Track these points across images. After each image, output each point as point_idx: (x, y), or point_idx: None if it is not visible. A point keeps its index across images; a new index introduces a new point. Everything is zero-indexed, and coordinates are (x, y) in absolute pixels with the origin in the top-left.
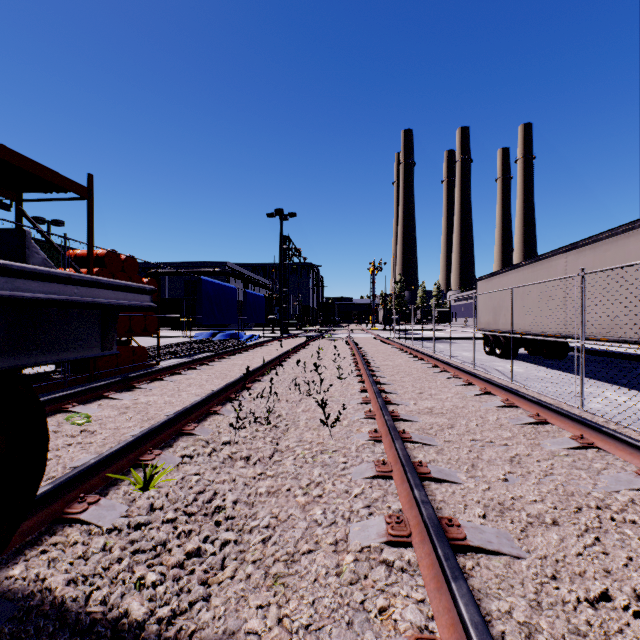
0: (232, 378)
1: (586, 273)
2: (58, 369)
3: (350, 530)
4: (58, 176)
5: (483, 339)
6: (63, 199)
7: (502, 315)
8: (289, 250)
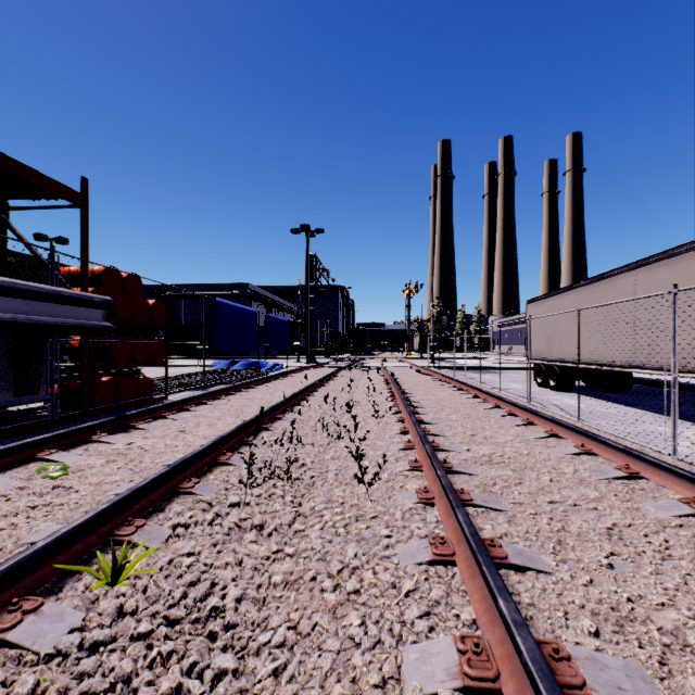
0: (249, 416)
1: (680, 290)
2: (46, 405)
3: (403, 658)
4: (44, 178)
5: (534, 369)
6: (53, 207)
7: (557, 342)
8: (316, 270)
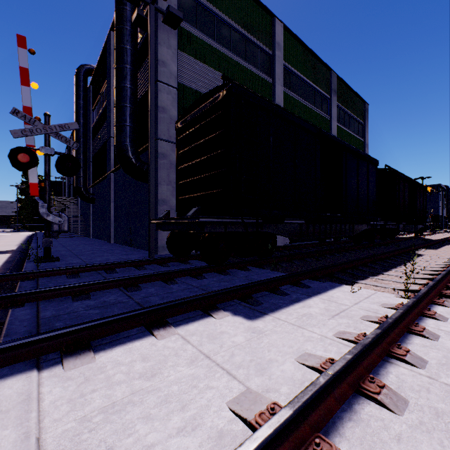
0: None
1: None
2: None
3: None
4: None
5: None
6: None
7: None
8: None
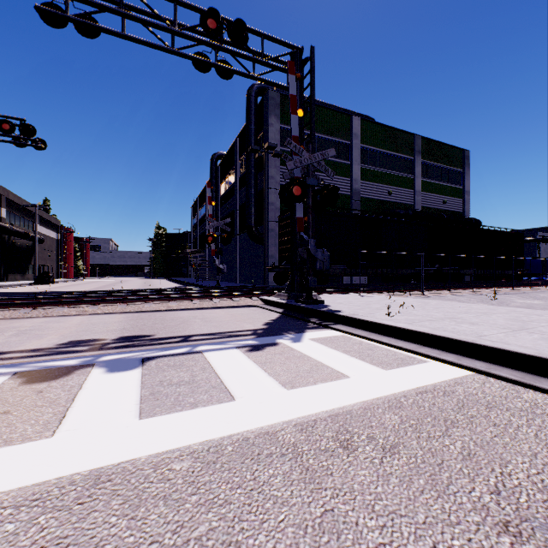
0: None
1: None
2: None
3: None
4: None
5: None
6: None
7: None
8: None
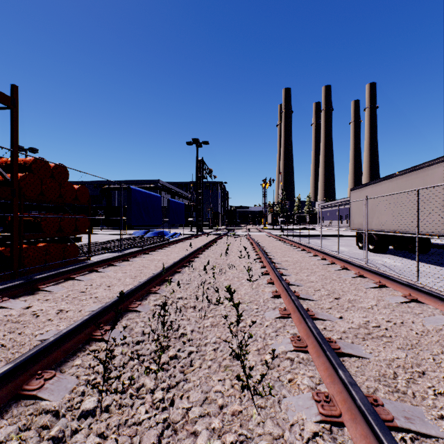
0: (144, 276)
1: None
2: None
3: None
4: None
5: (356, 237)
6: None
7: (375, 217)
8: (203, 170)
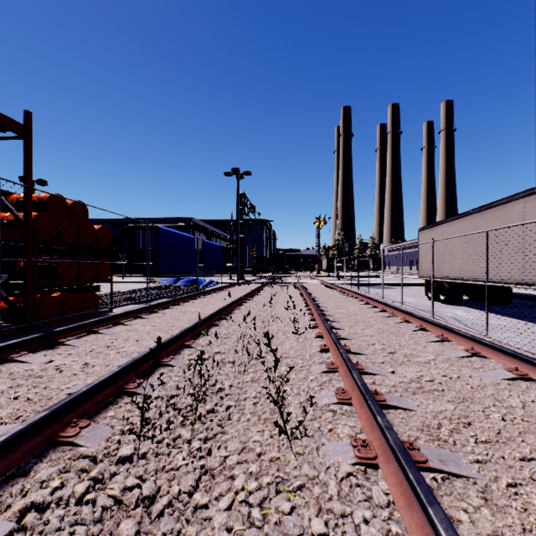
0: (177, 330)
1: None
2: None
3: None
4: None
5: (425, 285)
6: None
7: (447, 263)
8: (245, 206)
